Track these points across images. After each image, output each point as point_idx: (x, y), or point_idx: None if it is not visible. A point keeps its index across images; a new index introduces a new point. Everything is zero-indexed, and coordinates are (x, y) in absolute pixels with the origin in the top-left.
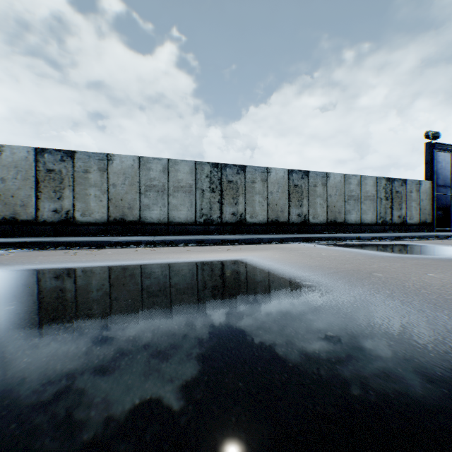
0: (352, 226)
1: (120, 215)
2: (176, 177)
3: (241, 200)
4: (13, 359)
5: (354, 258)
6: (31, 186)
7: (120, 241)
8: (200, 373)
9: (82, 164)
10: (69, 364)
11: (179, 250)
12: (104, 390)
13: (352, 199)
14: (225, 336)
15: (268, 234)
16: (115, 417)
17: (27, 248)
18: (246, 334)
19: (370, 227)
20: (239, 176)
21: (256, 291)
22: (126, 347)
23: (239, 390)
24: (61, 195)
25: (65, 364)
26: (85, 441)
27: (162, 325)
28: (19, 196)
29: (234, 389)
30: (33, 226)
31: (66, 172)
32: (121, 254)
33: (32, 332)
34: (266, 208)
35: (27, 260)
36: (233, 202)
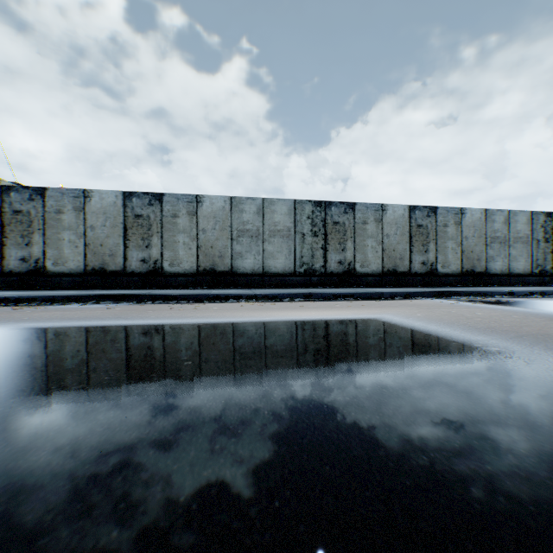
0: (496, 277)
1: (210, 264)
2: (273, 219)
3: (350, 246)
4: (252, 411)
5: (526, 320)
6: (119, 234)
7: (218, 295)
8: (465, 437)
9: (171, 207)
10: (313, 419)
11: (289, 306)
12: (378, 445)
13: (496, 242)
14: (452, 402)
15: (383, 287)
16: (418, 469)
17: (125, 302)
18: (474, 402)
19: (522, 278)
20: (346, 216)
21: (436, 355)
22: (353, 407)
23: (526, 456)
24: (149, 243)
25: (310, 419)
26: (411, 486)
27: (366, 387)
28: (107, 245)
29: (520, 455)
30: (121, 277)
31: (153, 217)
32: (230, 310)
33: (240, 388)
34: (381, 255)
35: (140, 314)
36: (339, 248)
